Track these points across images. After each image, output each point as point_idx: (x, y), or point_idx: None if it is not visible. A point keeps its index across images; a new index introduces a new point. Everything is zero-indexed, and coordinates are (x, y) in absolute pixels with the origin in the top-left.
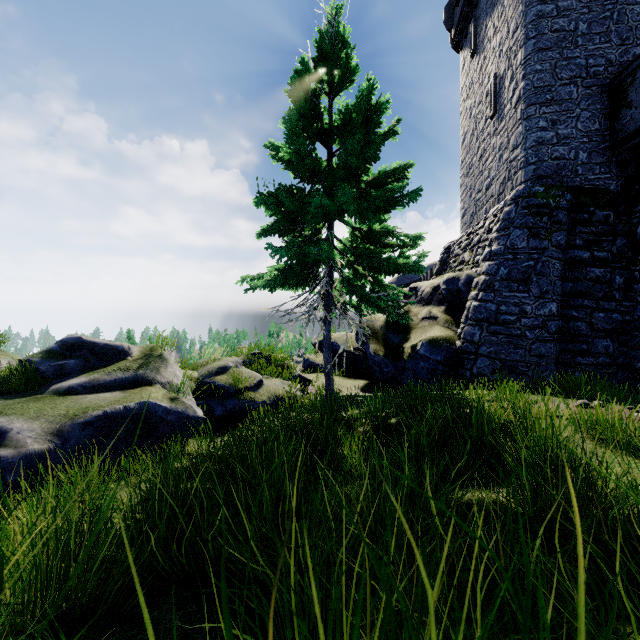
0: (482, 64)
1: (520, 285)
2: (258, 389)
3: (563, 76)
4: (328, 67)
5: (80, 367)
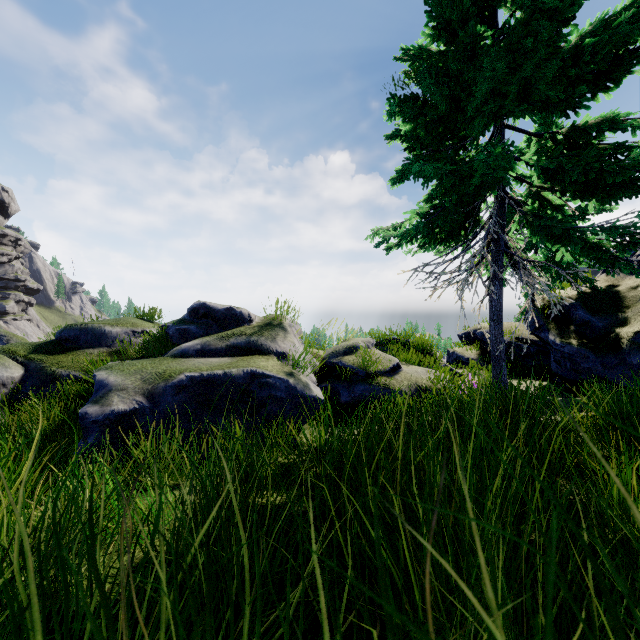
0: None
1: None
2: (394, 375)
3: None
4: None
5: (201, 333)
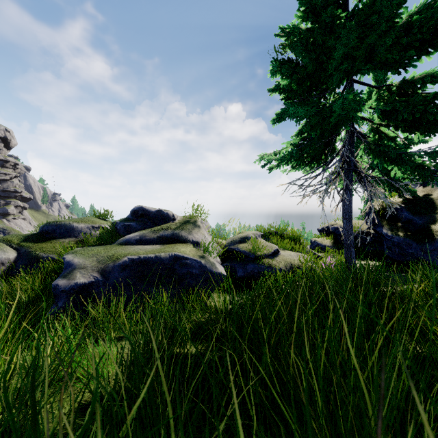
0: None
1: None
2: (275, 257)
3: None
4: None
5: (139, 227)
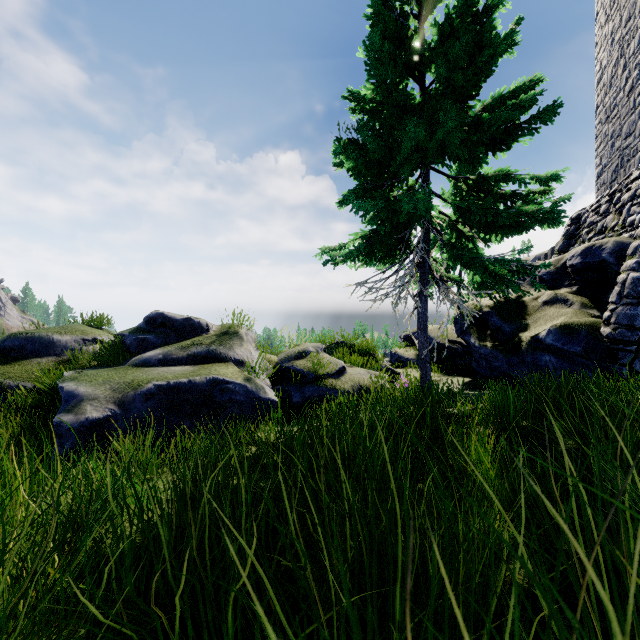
0: None
1: None
2: (340, 377)
3: None
4: None
5: (160, 342)
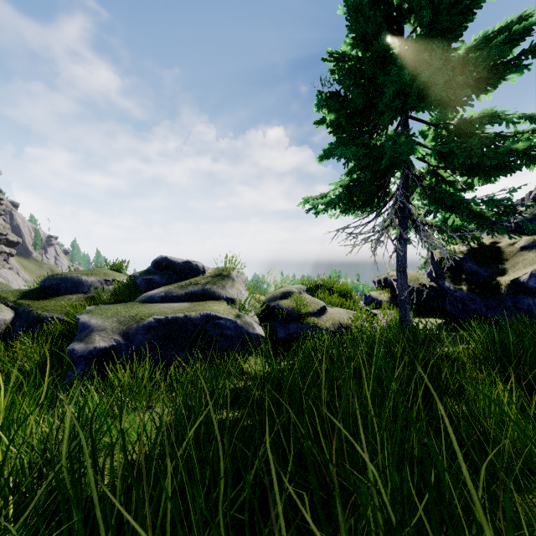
0: None
1: None
2: (321, 315)
3: None
4: None
5: (164, 282)
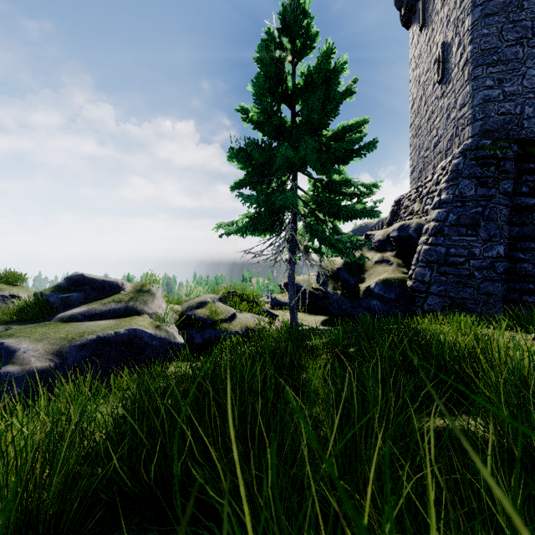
0: (430, 36)
1: (468, 229)
2: (232, 321)
3: (509, 38)
4: (293, 37)
5: (82, 299)
